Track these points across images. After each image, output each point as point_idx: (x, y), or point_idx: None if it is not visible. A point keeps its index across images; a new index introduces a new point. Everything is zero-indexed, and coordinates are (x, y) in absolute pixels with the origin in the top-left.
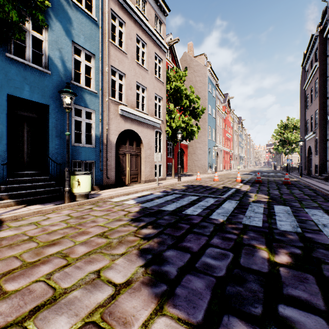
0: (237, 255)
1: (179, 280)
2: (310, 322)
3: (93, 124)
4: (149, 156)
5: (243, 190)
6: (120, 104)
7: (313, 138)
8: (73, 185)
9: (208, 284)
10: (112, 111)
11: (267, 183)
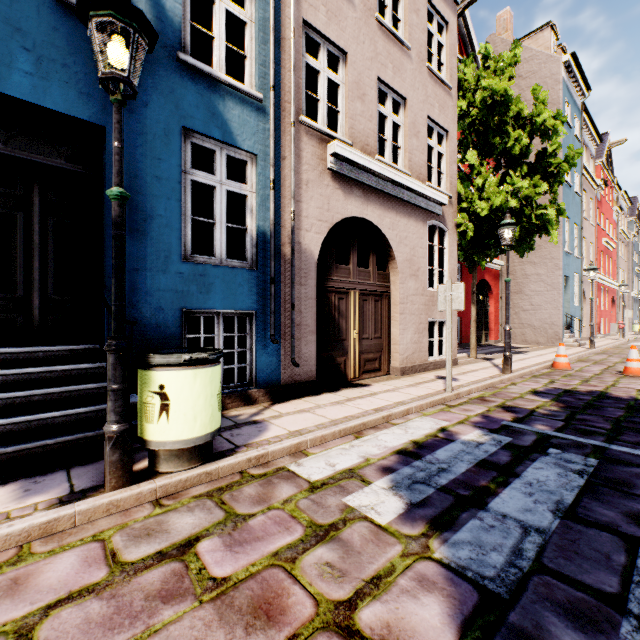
0: None
1: None
2: None
3: (250, 197)
4: (414, 296)
5: None
6: (330, 141)
7: None
8: (143, 410)
9: None
10: (309, 161)
11: None
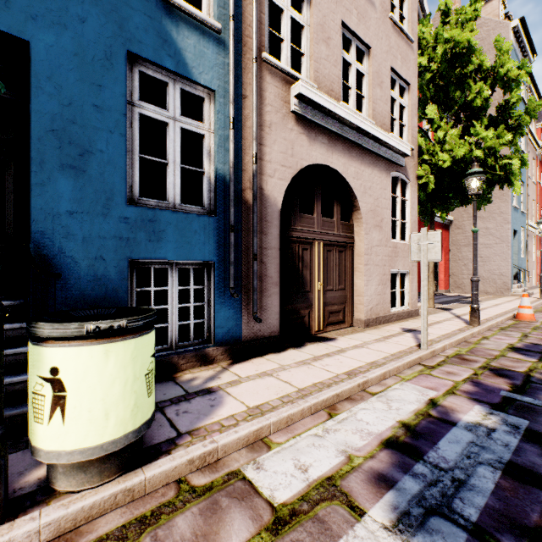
0: None
1: None
2: None
3: (208, 136)
4: (377, 247)
5: None
6: (294, 83)
7: None
8: (31, 403)
9: None
10: (272, 102)
11: None
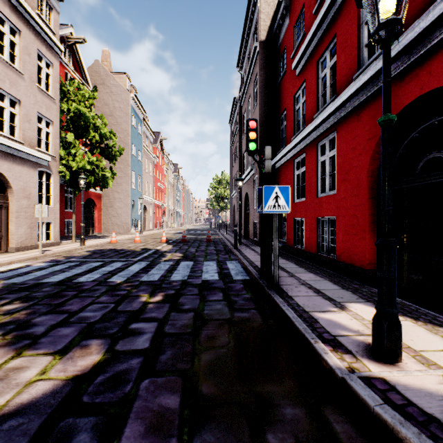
0: (119, 304)
1: (46, 334)
2: (147, 326)
3: None
4: (27, 208)
5: (163, 250)
6: None
7: (236, 196)
8: None
9: (78, 328)
10: None
11: (193, 241)
